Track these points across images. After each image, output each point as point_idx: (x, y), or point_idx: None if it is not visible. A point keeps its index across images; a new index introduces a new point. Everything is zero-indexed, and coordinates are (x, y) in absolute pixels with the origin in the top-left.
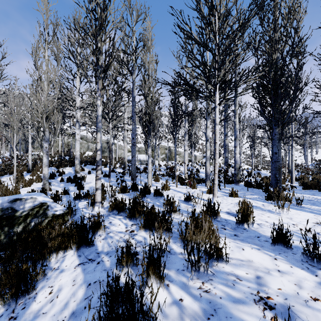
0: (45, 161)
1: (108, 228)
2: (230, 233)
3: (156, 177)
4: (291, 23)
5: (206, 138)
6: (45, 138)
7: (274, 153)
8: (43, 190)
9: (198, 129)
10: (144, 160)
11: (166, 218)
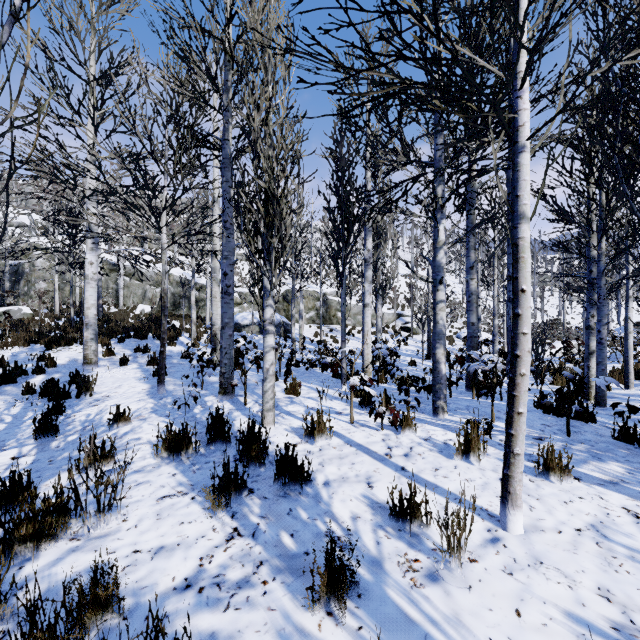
0: None
1: None
2: None
3: (290, 383)
4: None
5: (435, 274)
6: None
7: None
8: None
9: (392, 254)
10: None
11: None
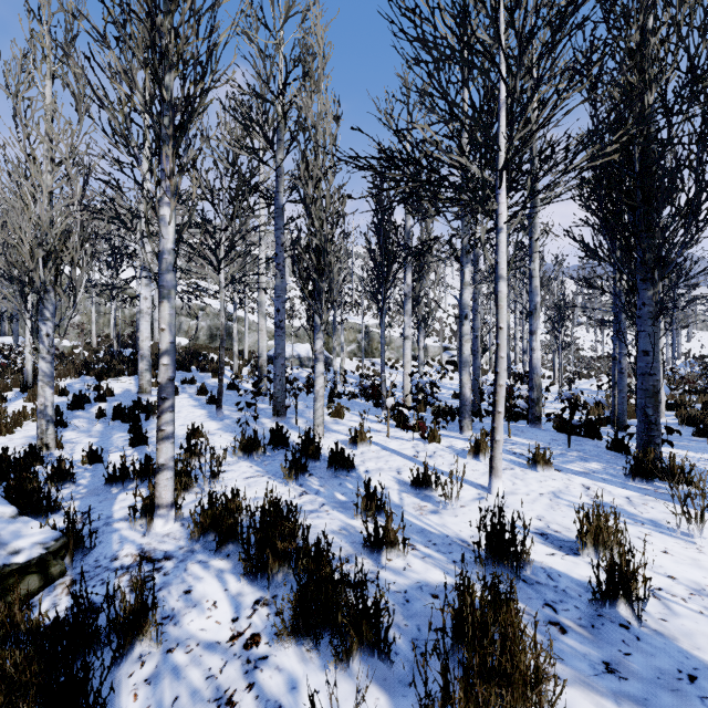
0: (46, 372)
1: (175, 622)
2: (587, 655)
3: (335, 408)
4: (692, 11)
5: (461, 311)
6: (45, 311)
7: (641, 353)
8: (35, 451)
9: (435, 286)
10: (309, 358)
11: (367, 606)
